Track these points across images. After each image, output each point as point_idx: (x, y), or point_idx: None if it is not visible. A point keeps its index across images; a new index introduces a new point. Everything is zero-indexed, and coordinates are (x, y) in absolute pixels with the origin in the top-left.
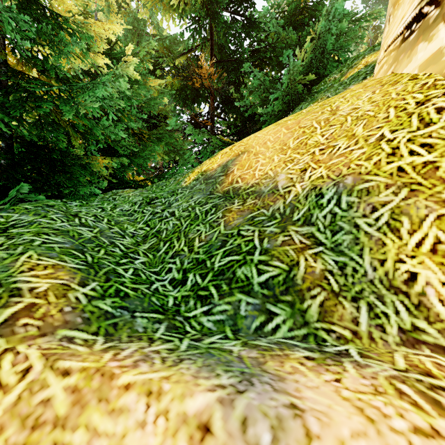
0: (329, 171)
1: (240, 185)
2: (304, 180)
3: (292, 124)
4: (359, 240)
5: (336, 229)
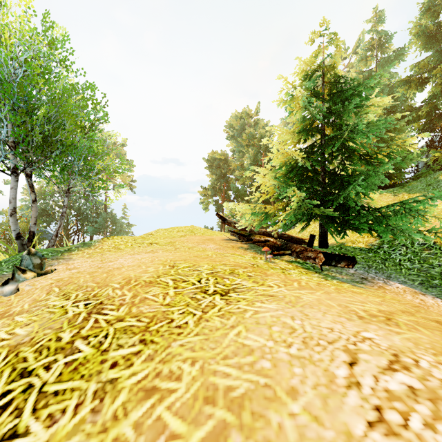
0: None
1: None
2: None
3: None
4: None
5: None
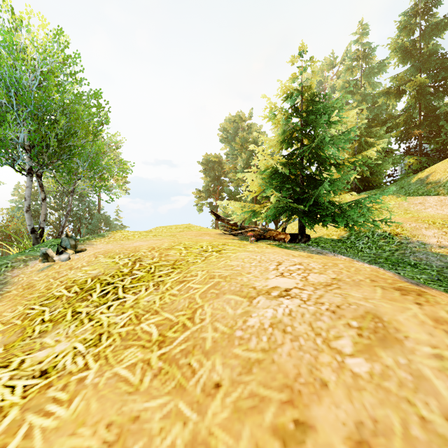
0: None
1: (431, 181)
2: (446, 179)
3: None
4: None
5: None
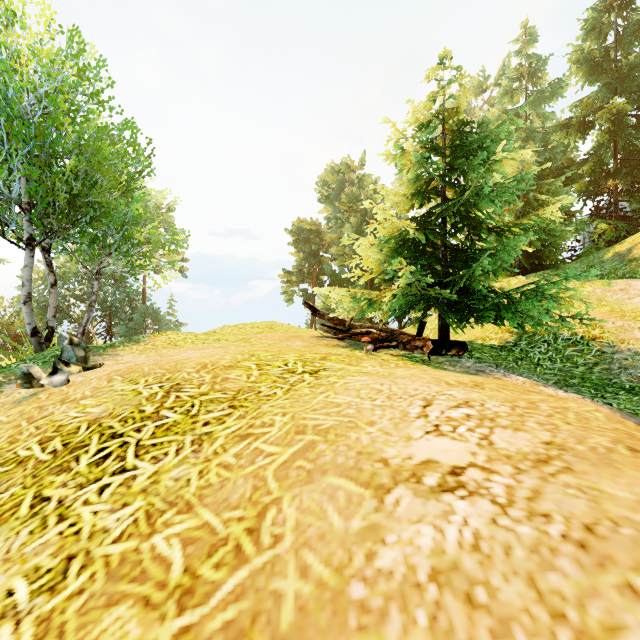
0: None
1: (636, 257)
2: None
3: None
4: None
5: None
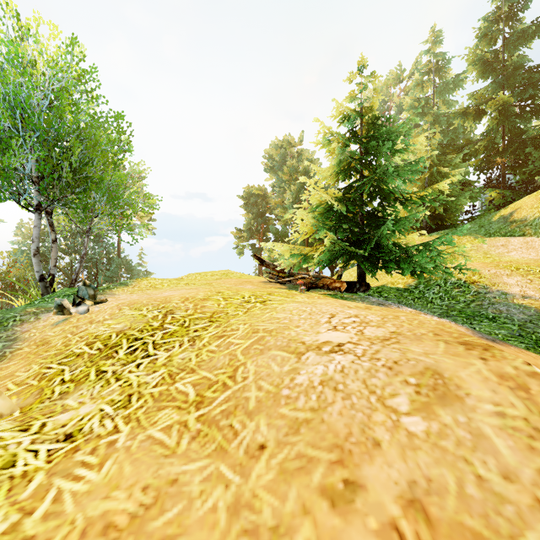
0: (539, 214)
1: (516, 219)
2: (533, 217)
3: (538, 198)
4: (539, 227)
5: (536, 226)
